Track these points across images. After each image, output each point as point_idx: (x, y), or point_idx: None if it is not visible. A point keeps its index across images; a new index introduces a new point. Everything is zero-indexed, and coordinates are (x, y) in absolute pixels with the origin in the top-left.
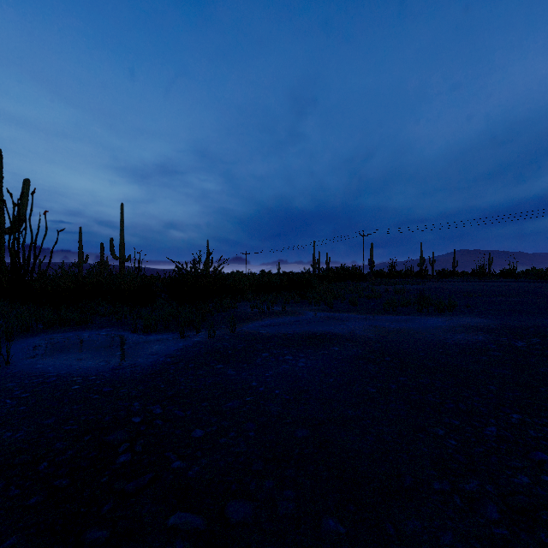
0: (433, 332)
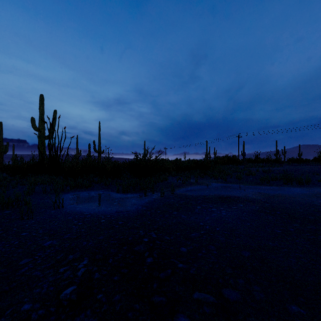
0: (302, 197)
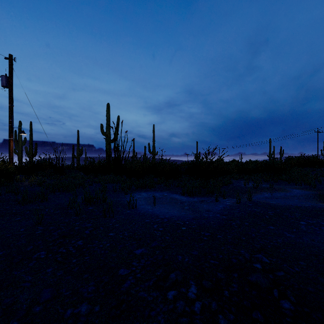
0: None
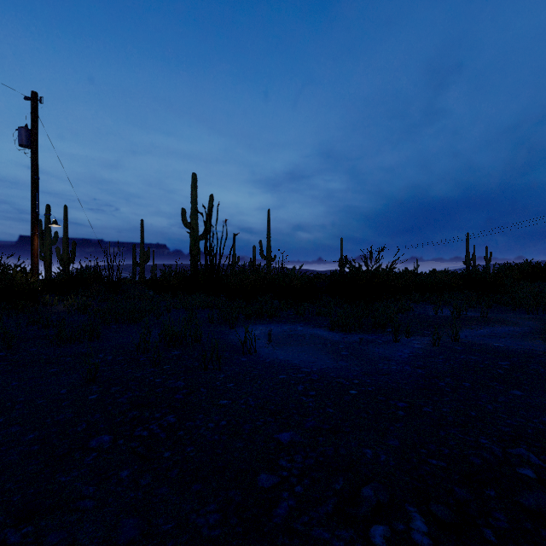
0: None
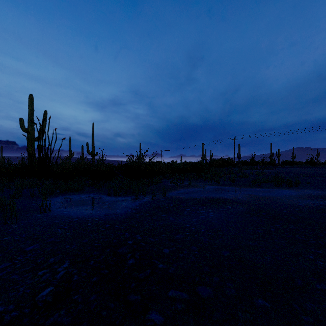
0: (288, 199)
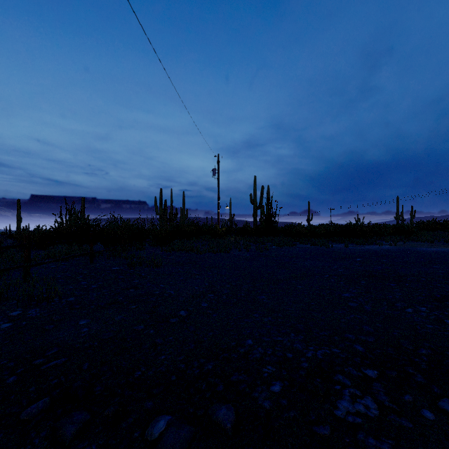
0: None
